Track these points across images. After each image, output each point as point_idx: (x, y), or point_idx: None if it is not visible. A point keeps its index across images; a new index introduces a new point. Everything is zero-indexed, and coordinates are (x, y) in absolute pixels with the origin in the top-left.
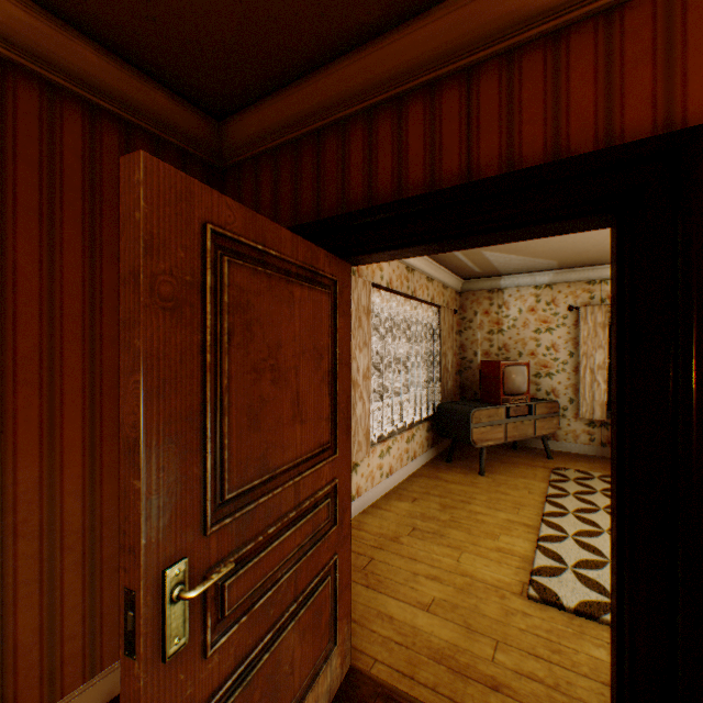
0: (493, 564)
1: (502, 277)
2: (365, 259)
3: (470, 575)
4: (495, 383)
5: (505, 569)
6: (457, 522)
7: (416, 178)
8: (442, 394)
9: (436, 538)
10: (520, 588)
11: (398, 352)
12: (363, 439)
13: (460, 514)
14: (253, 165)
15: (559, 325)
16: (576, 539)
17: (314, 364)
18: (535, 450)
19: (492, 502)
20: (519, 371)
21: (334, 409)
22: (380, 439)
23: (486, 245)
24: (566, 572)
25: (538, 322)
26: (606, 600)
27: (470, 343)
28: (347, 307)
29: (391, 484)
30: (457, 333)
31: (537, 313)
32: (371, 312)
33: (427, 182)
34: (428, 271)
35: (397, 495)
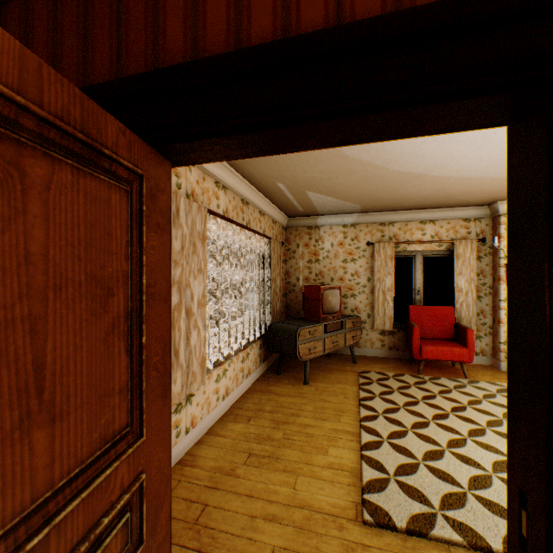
0: (327, 485)
1: (319, 216)
2: (189, 153)
3: (308, 505)
4: (317, 304)
5: (339, 489)
6: (290, 439)
7: (263, 31)
8: (272, 315)
9: (272, 463)
10: (355, 511)
11: (234, 278)
12: (198, 369)
13: (293, 430)
14: (21, 6)
15: (361, 257)
16: (390, 442)
17: (91, 305)
18: (344, 356)
19: (318, 412)
20: (334, 294)
21: (139, 369)
22: (217, 363)
23: (352, 142)
24: (390, 483)
25: (346, 254)
26: (428, 509)
27: (294, 270)
28: (165, 219)
29: (228, 405)
30: (284, 262)
31: (345, 247)
32: (208, 239)
33: (279, 37)
34: (261, 206)
35: (233, 417)
